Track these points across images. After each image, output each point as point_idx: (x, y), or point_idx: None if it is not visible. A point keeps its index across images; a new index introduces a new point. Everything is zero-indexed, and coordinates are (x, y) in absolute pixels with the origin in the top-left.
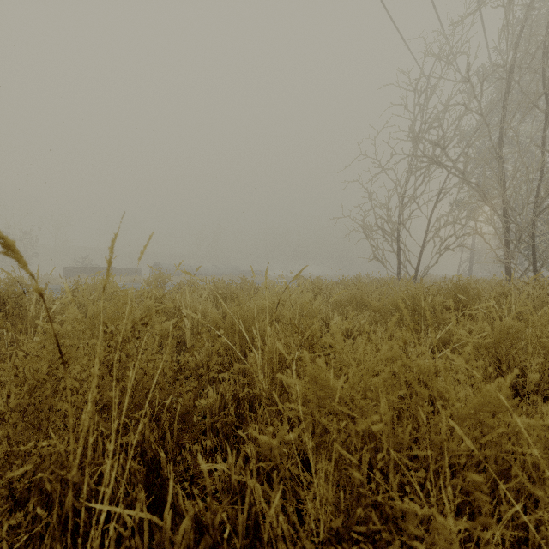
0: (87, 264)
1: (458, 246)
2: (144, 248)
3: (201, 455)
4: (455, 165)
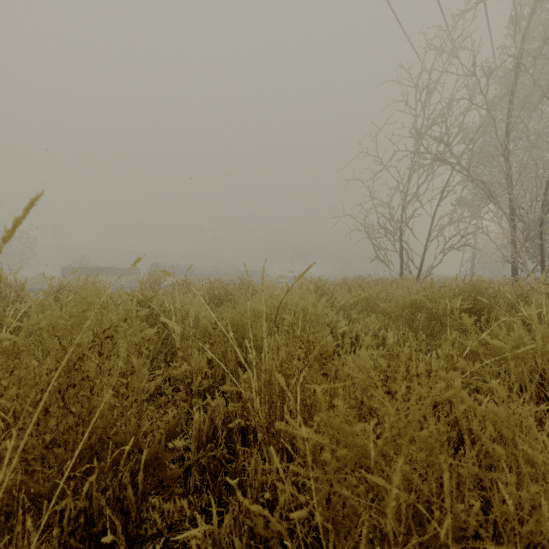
0: (86, 264)
1: (463, 245)
2: (16, 221)
3: (183, 495)
4: (459, 162)
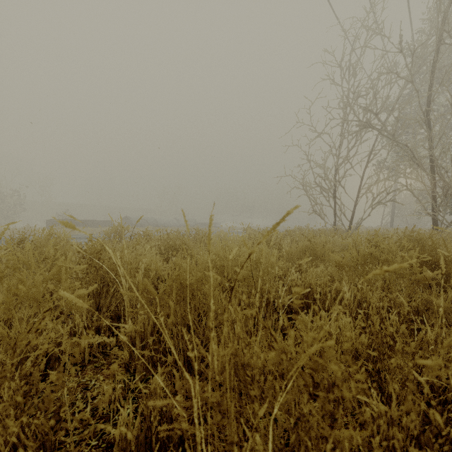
0: (67, 217)
1: (388, 201)
2: None
3: None
4: (386, 128)
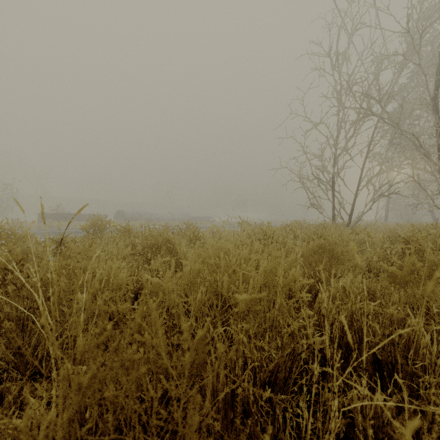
0: (61, 211)
1: (391, 193)
2: None
3: None
4: (389, 116)
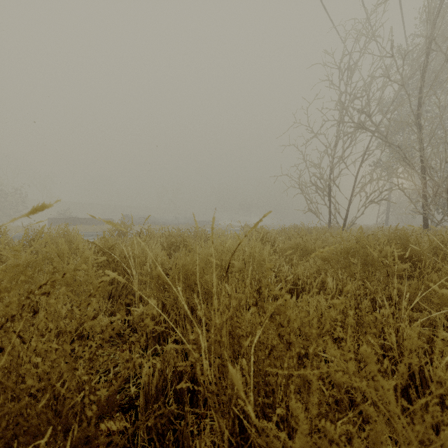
0: (68, 215)
1: (381, 200)
2: None
3: None
4: (379, 130)
